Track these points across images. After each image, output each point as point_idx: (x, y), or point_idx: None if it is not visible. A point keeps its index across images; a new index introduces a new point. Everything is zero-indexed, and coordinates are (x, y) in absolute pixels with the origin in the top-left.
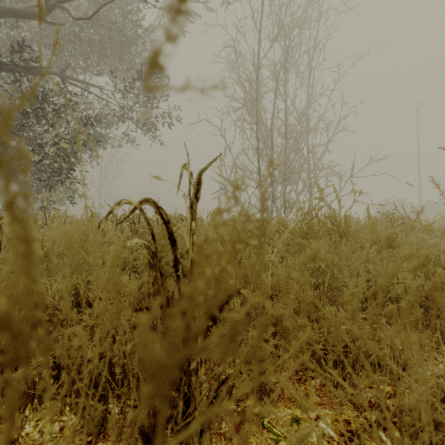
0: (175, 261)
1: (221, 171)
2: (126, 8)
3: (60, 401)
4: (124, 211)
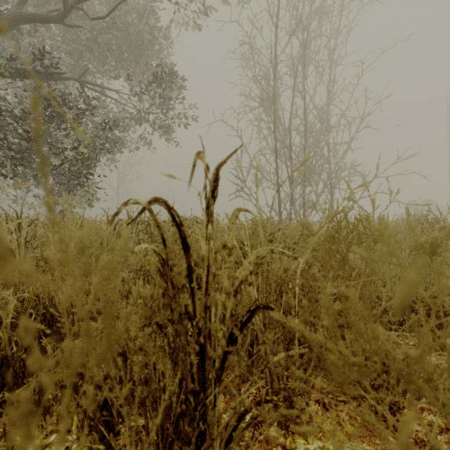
0: (189, 270)
1: (237, 172)
2: (143, 11)
3: (43, 449)
4: None
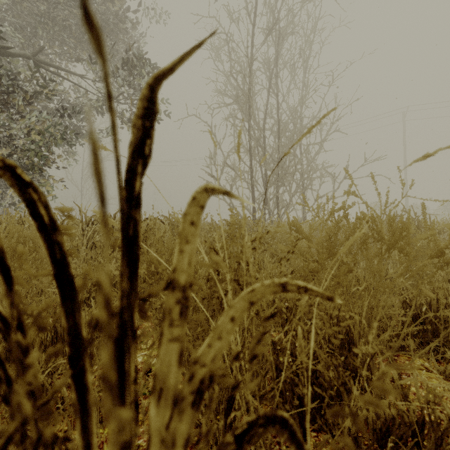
0: (74, 348)
1: (211, 170)
2: None
3: None
4: None
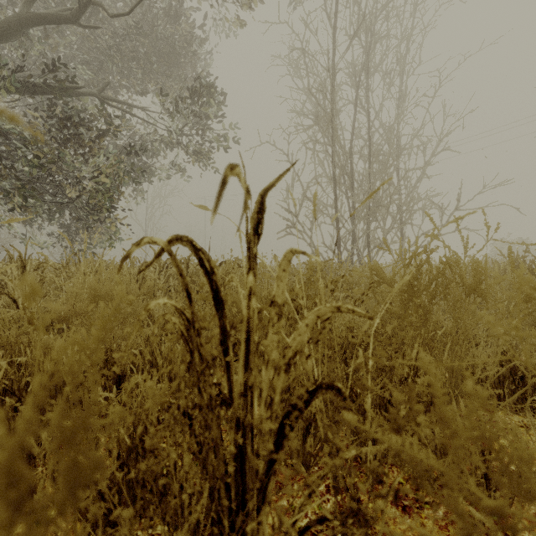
0: (223, 335)
1: (288, 205)
2: (175, 13)
3: None
4: None
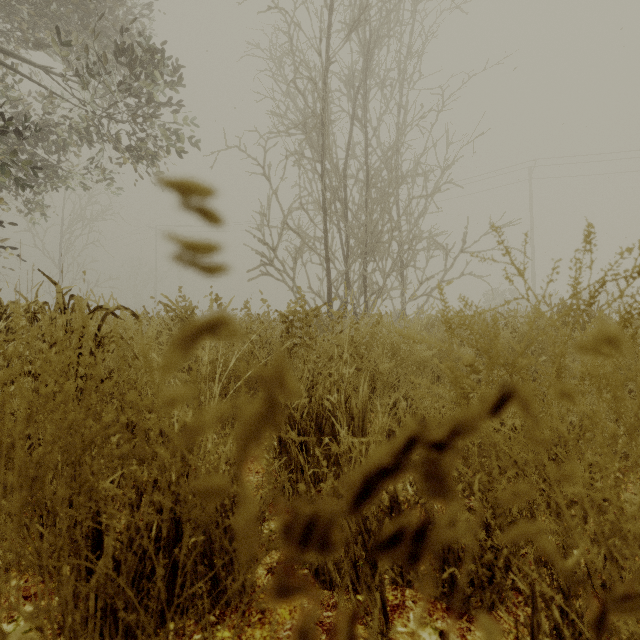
0: None
1: (263, 234)
2: None
3: None
4: (22, 295)
